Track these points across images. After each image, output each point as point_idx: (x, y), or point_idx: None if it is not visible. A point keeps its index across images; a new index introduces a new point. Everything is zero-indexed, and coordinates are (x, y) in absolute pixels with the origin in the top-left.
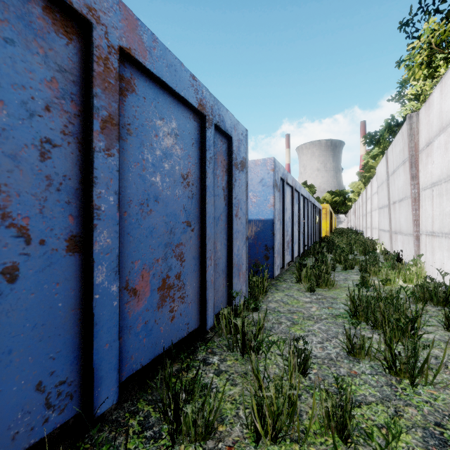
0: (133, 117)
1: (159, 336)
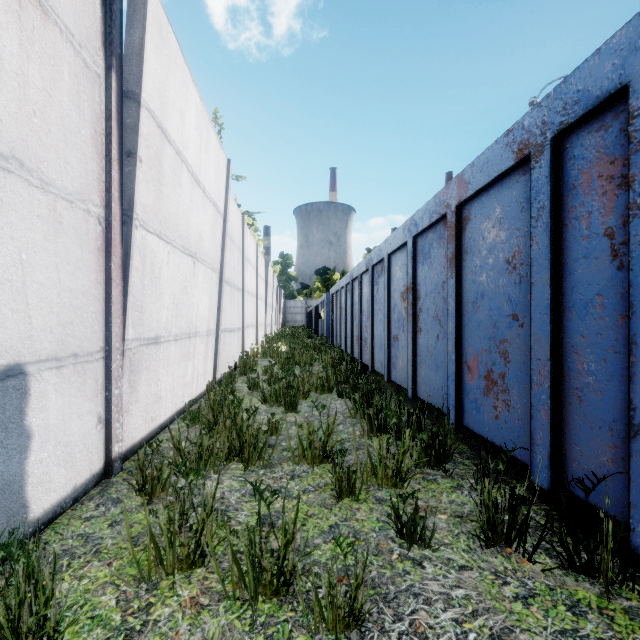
0: (469, 239)
1: (485, 421)
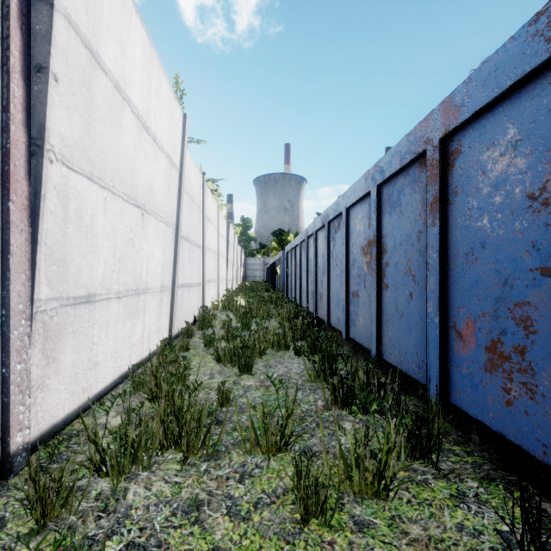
0: (460, 176)
1: (488, 405)
